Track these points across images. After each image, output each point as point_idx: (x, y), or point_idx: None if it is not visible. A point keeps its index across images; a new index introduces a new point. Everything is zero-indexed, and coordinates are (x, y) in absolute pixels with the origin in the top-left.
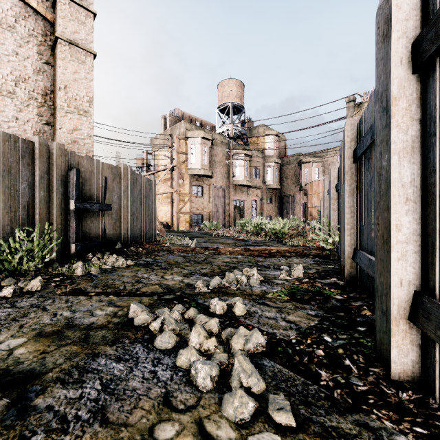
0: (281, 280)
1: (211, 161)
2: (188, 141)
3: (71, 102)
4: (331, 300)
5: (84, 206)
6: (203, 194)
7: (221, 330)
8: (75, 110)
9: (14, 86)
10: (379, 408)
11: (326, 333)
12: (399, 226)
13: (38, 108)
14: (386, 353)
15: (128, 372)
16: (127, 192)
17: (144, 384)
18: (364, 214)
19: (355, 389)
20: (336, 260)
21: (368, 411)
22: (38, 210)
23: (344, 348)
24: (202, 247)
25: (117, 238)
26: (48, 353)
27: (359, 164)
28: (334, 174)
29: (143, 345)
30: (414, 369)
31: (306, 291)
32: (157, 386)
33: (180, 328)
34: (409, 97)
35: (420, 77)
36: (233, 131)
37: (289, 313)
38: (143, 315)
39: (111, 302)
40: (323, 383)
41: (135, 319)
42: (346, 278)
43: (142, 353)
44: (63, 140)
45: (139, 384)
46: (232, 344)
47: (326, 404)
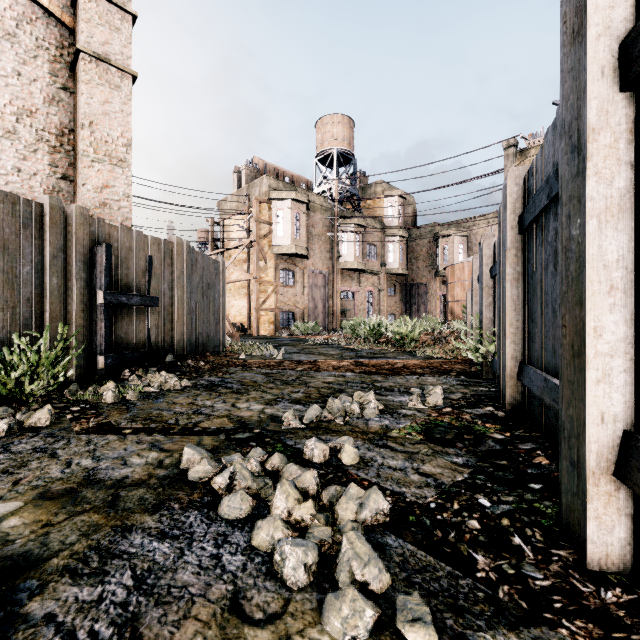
0: (411, 409)
1: (306, 235)
2: (273, 204)
3: (99, 145)
4: (487, 440)
5: (117, 300)
6: (294, 283)
7: (322, 488)
8: (106, 158)
9: (15, 122)
10: (570, 617)
11: (481, 493)
12: (600, 330)
13: (50, 154)
14: (577, 526)
15: (177, 558)
16: (182, 278)
17: (201, 577)
18: (535, 312)
19: (531, 585)
20: (491, 380)
21: (553, 622)
22: (49, 306)
23: (511, 518)
24: (293, 359)
25: (168, 346)
26: (54, 526)
27: (527, 237)
28: (488, 253)
29: (201, 512)
30: (623, 553)
31: (448, 426)
32: (222, 580)
33: (258, 485)
34: (615, 129)
35: (632, 96)
36: (338, 191)
37: (425, 460)
38: (202, 464)
39: (155, 445)
40: (481, 574)
41: (190, 471)
42: (508, 406)
43: (200, 526)
44: (88, 202)
45: (192, 577)
46: (338, 511)
47: (488, 611)
